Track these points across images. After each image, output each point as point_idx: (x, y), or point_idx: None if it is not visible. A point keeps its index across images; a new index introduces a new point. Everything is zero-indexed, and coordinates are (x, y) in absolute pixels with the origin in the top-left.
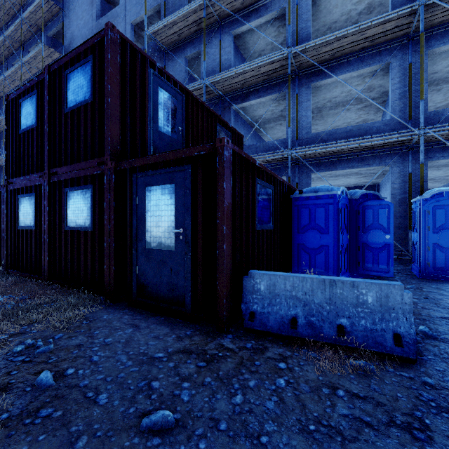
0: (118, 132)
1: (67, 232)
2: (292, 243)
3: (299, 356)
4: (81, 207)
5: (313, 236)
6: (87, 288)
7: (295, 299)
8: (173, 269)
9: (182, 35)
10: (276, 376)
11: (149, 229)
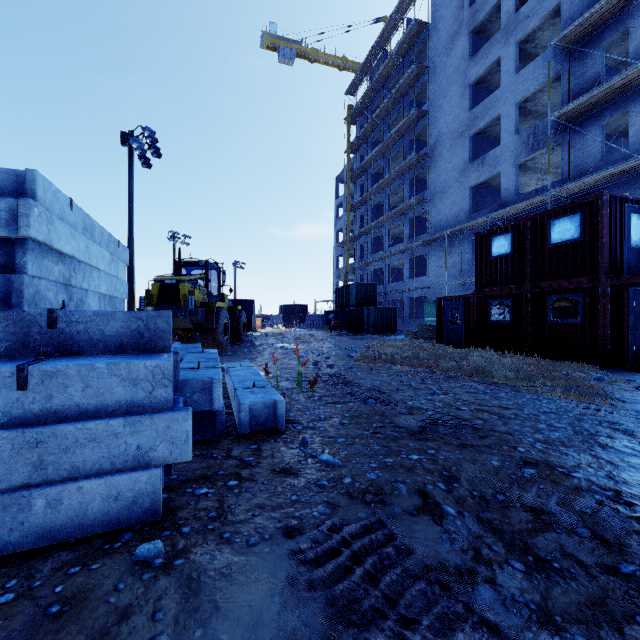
0: (607, 259)
1: (550, 324)
2: None
3: None
4: (567, 308)
5: None
6: (575, 361)
7: None
8: None
9: (599, 102)
10: None
11: None
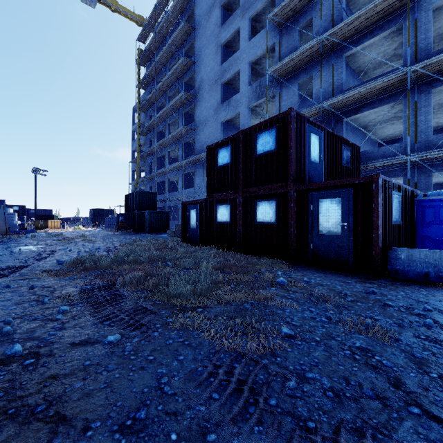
0: (294, 168)
1: (256, 225)
2: (416, 235)
3: (432, 289)
4: (267, 211)
5: (437, 229)
6: (273, 257)
7: (427, 263)
8: (339, 245)
9: (296, 66)
10: (420, 291)
11: (320, 223)
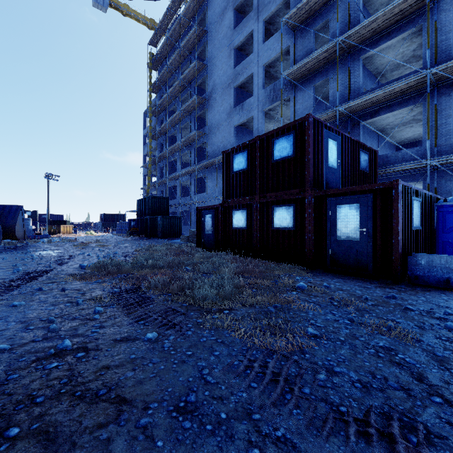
0: (312, 173)
1: (273, 231)
2: (437, 240)
3: (452, 294)
4: (284, 216)
5: None
6: (290, 262)
7: (447, 269)
8: (358, 251)
9: (312, 69)
10: (441, 297)
11: (339, 228)
